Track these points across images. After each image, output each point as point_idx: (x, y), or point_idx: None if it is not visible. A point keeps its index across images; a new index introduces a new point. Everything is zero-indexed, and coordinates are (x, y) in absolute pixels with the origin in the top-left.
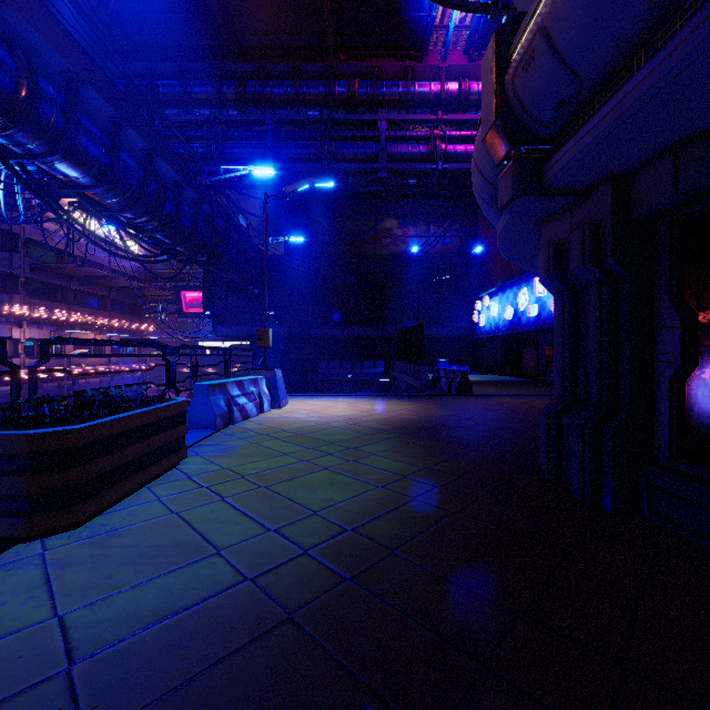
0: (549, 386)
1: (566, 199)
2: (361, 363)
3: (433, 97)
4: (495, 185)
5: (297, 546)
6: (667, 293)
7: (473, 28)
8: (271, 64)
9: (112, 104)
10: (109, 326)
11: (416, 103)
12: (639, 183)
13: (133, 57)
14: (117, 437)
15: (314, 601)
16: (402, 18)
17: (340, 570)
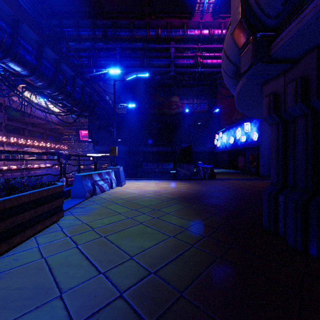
0: (251, 174)
1: (283, 65)
2: (162, 163)
3: (196, 36)
4: (236, 64)
5: (116, 288)
6: None
7: (215, 3)
8: (119, 21)
9: (37, 34)
10: (45, 146)
11: (188, 40)
12: None
13: (53, 17)
14: (9, 210)
15: None
16: None
17: (143, 315)
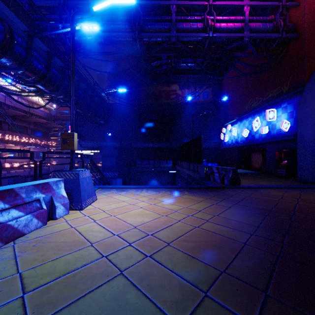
0: (281, 177)
1: None
2: (159, 161)
3: None
4: None
5: None
6: None
7: None
8: None
9: None
10: (29, 142)
11: None
12: None
13: None
14: None
15: None
16: None
17: None
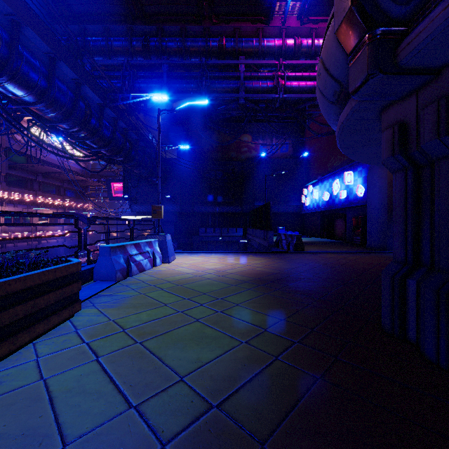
0: (355, 245)
1: (417, 78)
2: (227, 229)
3: (276, 48)
4: (339, 81)
5: (155, 436)
6: None
7: (304, 0)
8: (166, 26)
9: (47, 43)
10: (62, 205)
11: (265, 53)
12: None
13: (72, 20)
14: None
15: None
16: None
17: None
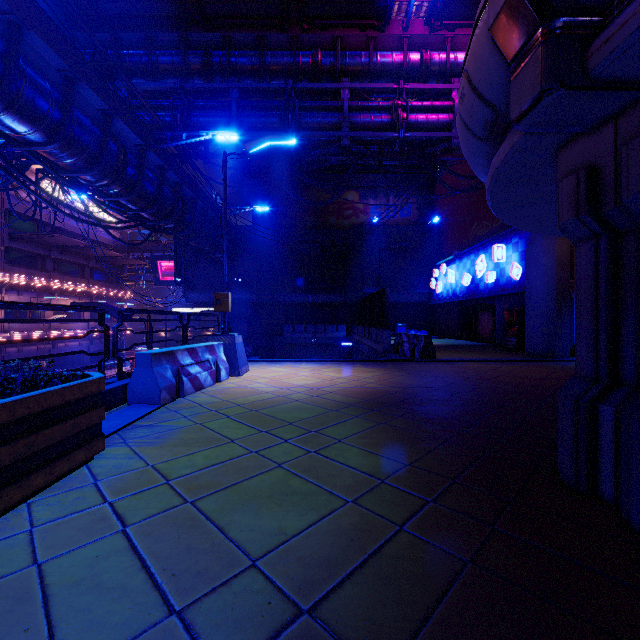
0: (509, 351)
1: (617, 96)
2: (324, 327)
3: (395, 66)
4: (494, 105)
5: None
6: None
7: None
8: (235, 34)
9: (62, 56)
10: (88, 293)
11: (378, 73)
12: None
13: (100, 26)
14: None
15: None
16: None
17: None
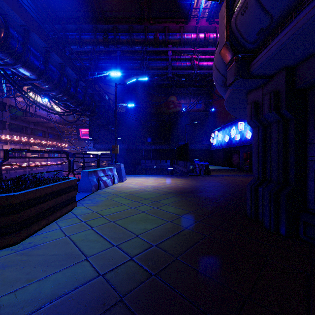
0: (245, 171)
1: (261, 80)
2: (160, 161)
3: (192, 40)
4: (224, 75)
5: (127, 255)
6: (313, 126)
7: (211, 8)
8: (119, 25)
9: (45, 41)
10: (47, 144)
11: (185, 43)
12: (299, 71)
13: (56, 22)
14: (38, 198)
15: (135, 289)
16: (178, 4)
17: (149, 269)
